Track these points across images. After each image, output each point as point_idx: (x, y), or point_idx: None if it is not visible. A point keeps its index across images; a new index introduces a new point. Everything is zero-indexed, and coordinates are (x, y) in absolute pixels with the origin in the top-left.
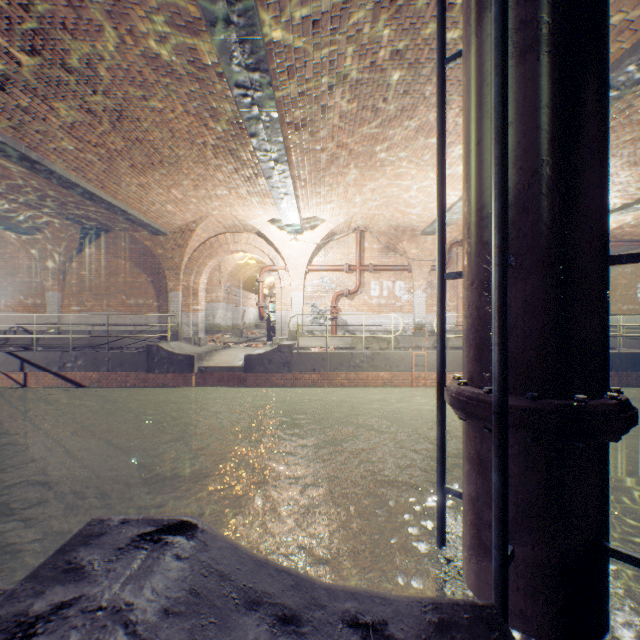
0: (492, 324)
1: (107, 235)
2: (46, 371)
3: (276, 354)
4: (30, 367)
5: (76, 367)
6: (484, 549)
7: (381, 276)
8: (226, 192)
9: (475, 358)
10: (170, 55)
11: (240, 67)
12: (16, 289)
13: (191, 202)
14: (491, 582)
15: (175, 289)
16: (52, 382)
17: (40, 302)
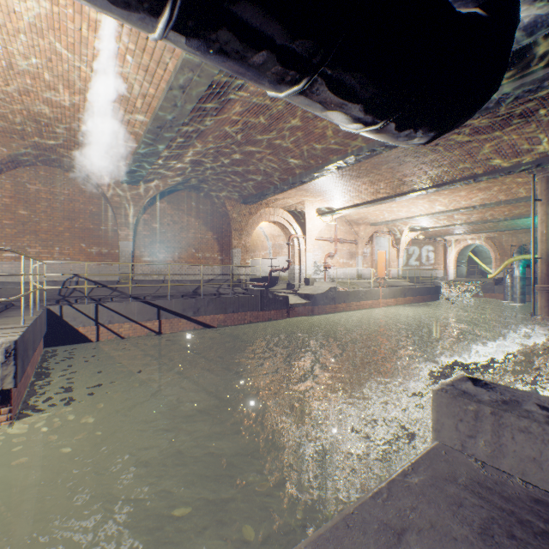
0: None
1: (178, 193)
2: (181, 317)
3: (329, 293)
4: (166, 314)
5: (208, 311)
6: None
7: (344, 246)
8: (340, 192)
9: None
10: (468, 164)
11: (486, 178)
12: (75, 235)
13: (307, 191)
14: None
15: (237, 246)
16: (185, 326)
17: (106, 251)
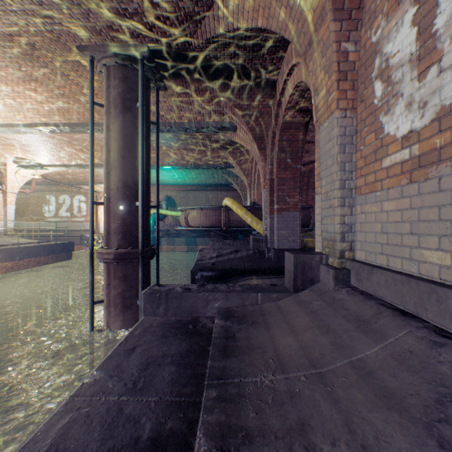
0: (140, 225)
1: None
2: None
3: None
4: None
5: None
6: (128, 307)
7: None
8: None
9: (123, 238)
10: None
11: None
12: None
13: None
14: (130, 317)
15: None
16: None
17: None
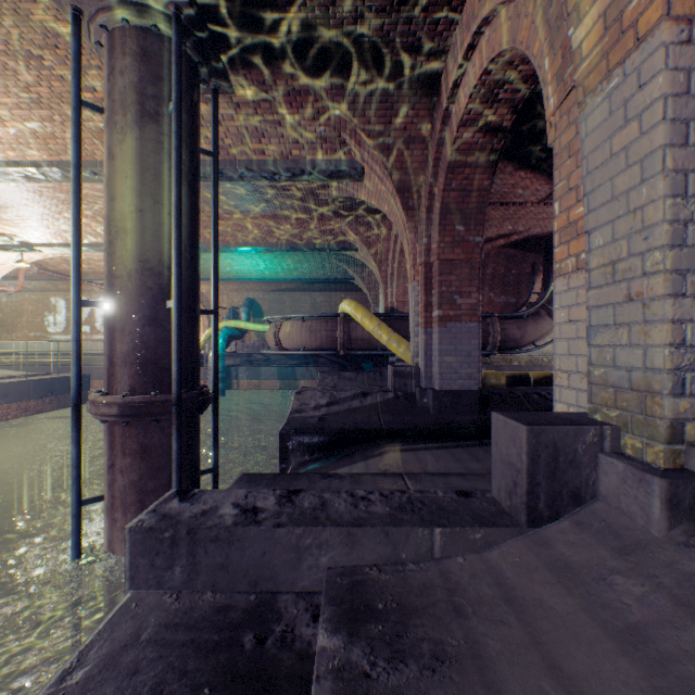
0: (174, 347)
1: None
2: None
3: None
4: None
5: None
6: None
7: None
8: None
9: (139, 373)
10: None
11: None
12: None
13: None
14: None
15: None
16: None
17: None
